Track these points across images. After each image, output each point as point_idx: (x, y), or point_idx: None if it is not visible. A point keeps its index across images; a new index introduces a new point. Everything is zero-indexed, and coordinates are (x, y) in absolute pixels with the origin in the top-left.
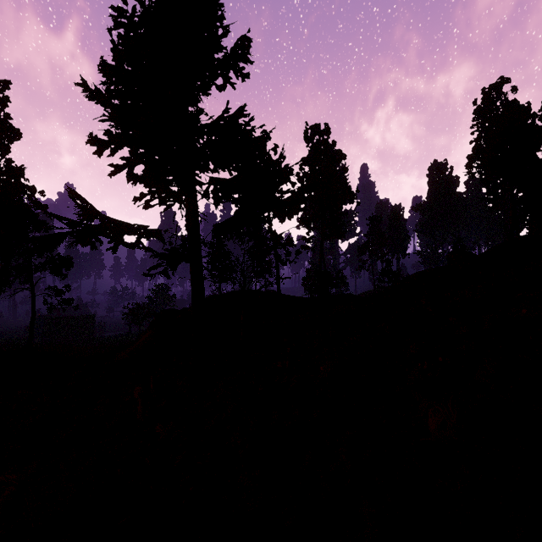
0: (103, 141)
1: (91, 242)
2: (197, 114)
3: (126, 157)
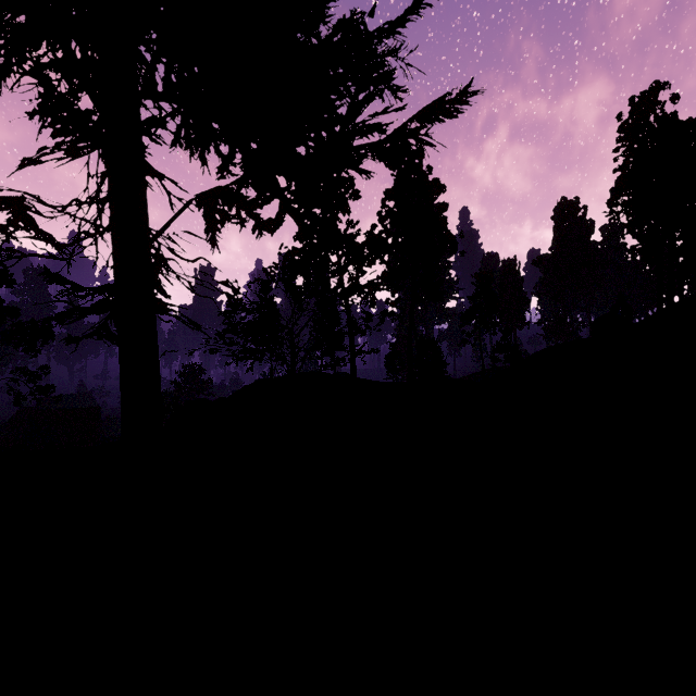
0: None
1: None
2: None
3: None
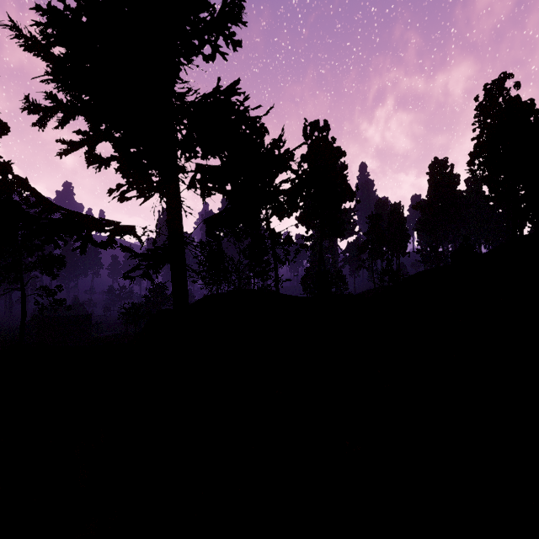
0: (46, 107)
1: (52, 241)
2: (172, 76)
3: (83, 133)
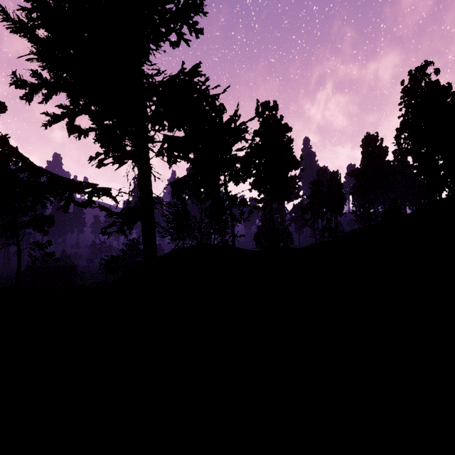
0: (32, 83)
1: (40, 201)
2: (142, 57)
3: (64, 106)
